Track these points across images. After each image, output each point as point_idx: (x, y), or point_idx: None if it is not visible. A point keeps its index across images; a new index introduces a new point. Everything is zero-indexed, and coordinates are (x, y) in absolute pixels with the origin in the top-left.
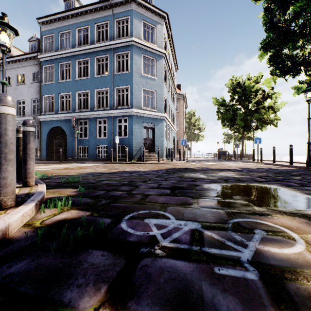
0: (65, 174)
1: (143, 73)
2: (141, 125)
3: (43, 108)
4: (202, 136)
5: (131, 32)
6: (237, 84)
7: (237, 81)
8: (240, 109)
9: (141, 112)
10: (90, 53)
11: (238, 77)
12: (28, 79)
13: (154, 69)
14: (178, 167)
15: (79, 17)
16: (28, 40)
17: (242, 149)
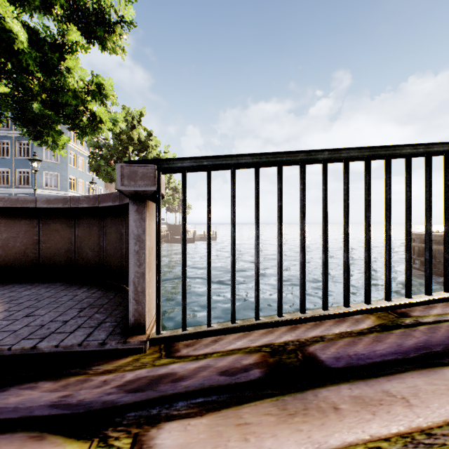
0: None
1: (45, 159)
2: None
3: None
4: None
5: None
6: None
7: None
8: None
9: (42, 191)
10: None
11: None
12: None
13: (58, 155)
14: None
15: None
16: None
17: None
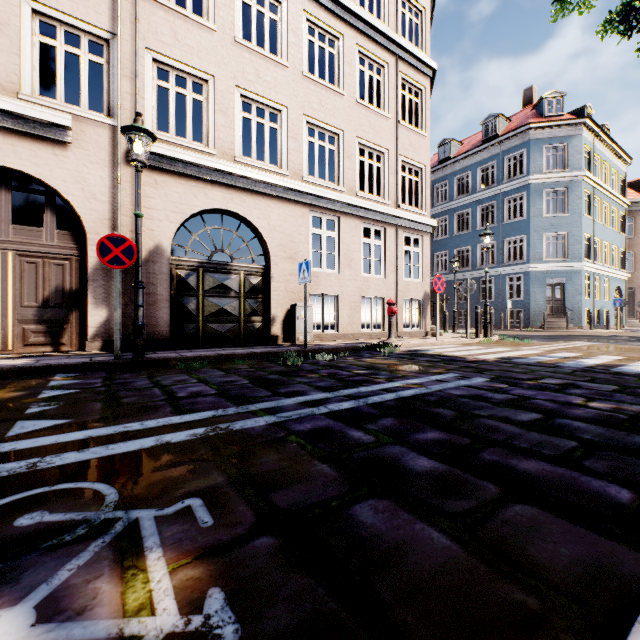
0: None
1: (544, 214)
2: (541, 282)
3: None
4: None
5: (527, 169)
6: None
7: None
8: None
9: (541, 266)
10: (471, 203)
11: None
12: None
13: (564, 202)
14: (583, 334)
15: (458, 164)
16: None
17: None
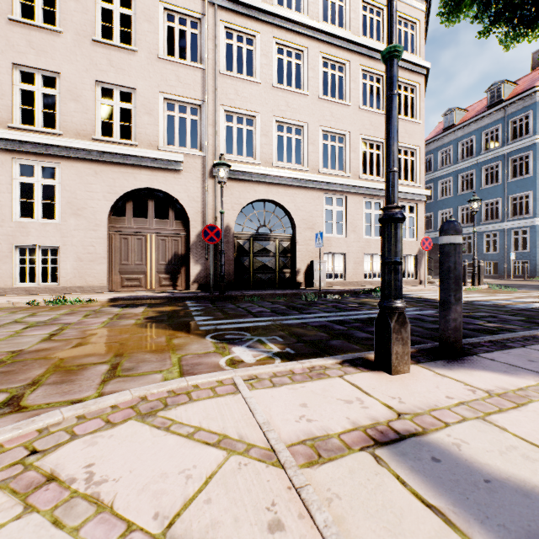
0: None
1: None
2: None
3: None
4: None
5: (534, 129)
6: None
7: None
8: None
9: None
10: (475, 164)
11: None
12: None
13: None
14: None
15: (462, 131)
16: None
17: None
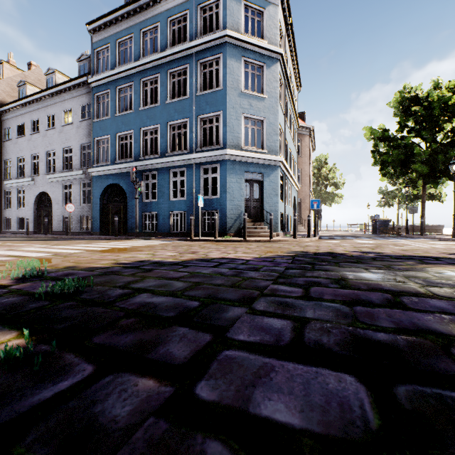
0: (87, 264)
1: (243, 90)
2: (240, 176)
3: (95, 156)
4: (340, 197)
5: (225, 22)
6: (412, 99)
7: (413, 95)
8: (418, 144)
9: (240, 154)
10: (160, 65)
11: (413, 89)
12: (77, 117)
13: (262, 81)
14: (312, 250)
15: (145, 12)
16: (77, 60)
17: (422, 217)
